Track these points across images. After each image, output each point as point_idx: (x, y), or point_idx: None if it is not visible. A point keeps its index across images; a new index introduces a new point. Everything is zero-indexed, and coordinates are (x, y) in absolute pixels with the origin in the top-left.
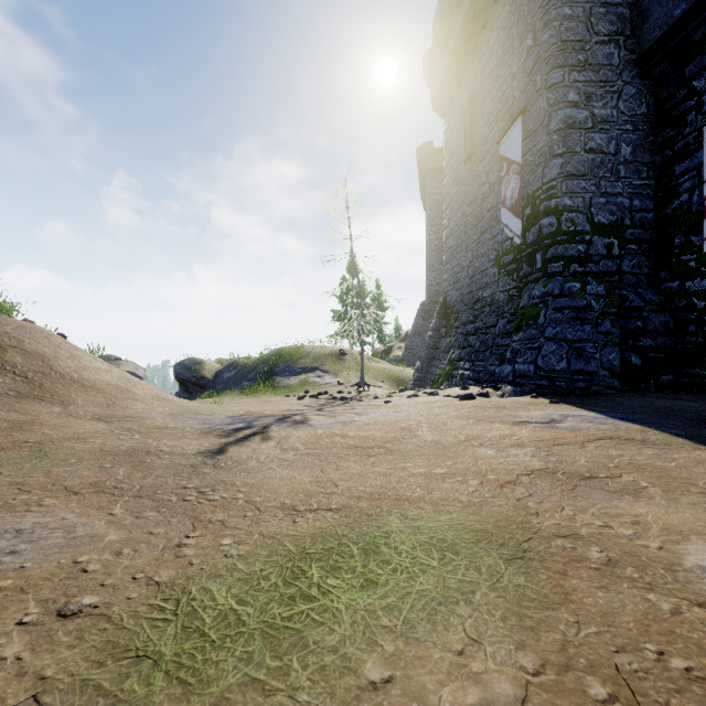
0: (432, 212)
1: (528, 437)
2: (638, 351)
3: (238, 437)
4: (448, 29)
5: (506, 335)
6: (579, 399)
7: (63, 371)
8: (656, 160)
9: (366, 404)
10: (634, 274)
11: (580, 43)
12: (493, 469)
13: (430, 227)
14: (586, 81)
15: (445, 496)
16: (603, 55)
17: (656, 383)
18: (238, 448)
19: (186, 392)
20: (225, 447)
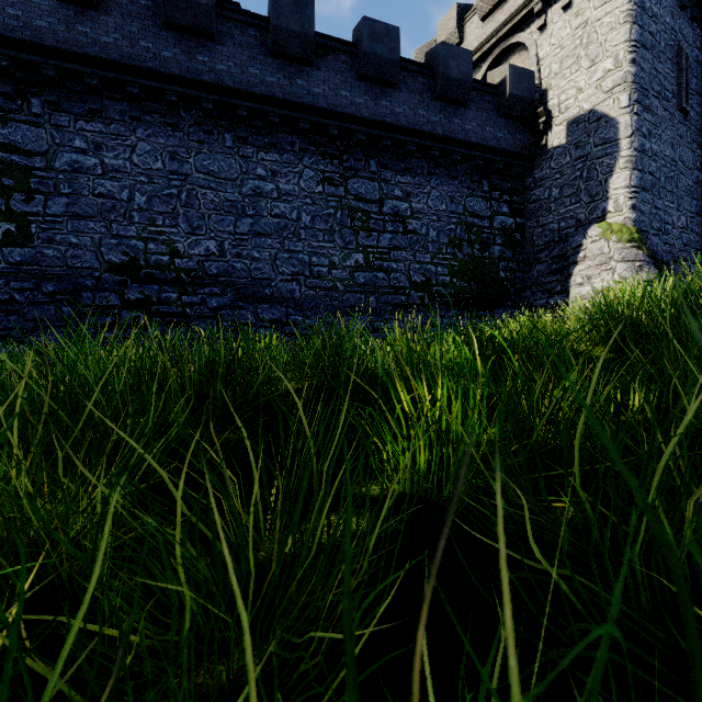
0: None
1: None
2: None
3: None
4: None
5: None
6: None
7: None
8: None
9: None
10: None
11: None
12: None
13: None
14: None
15: None
16: None
17: None
18: None
19: None
20: None
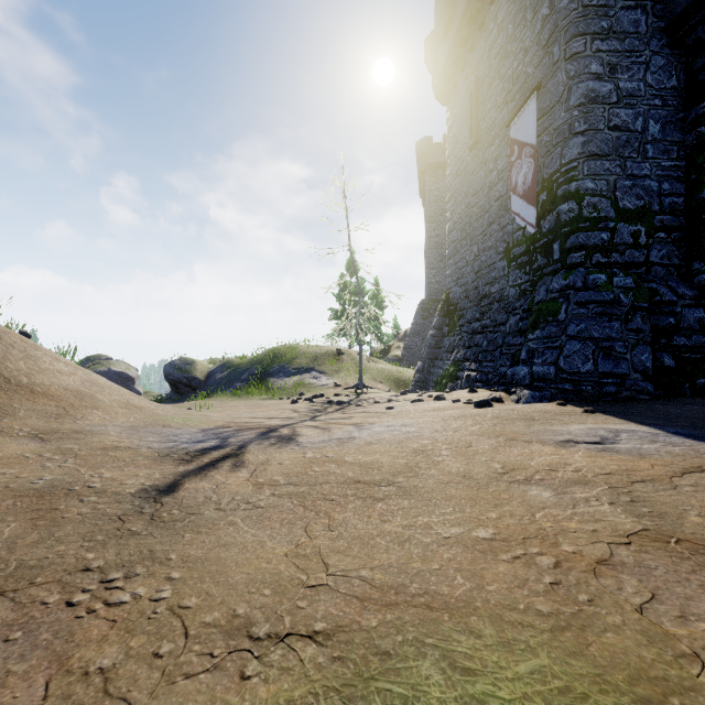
0: (432, 208)
1: (589, 467)
2: (670, 351)
3: (203, 462)
4: (452, 9)
5: (519, 334)
6: (615, 407)
7: (9, 374)
8: (688, 139)
9: (366, 410)
10: (663, 265)
11: (604, 8)
12: (564, 530)
13: (430, 224)
14: (610, 50)
15: (508, 599)
16: (629, 22)
17: (692, 387)
18: (197, 482)
19: (177, 393)
20: (180, 480)
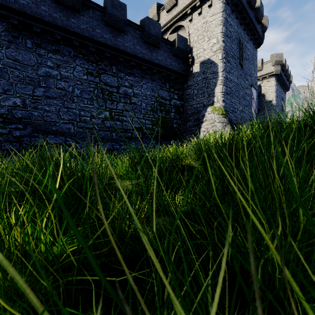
0: None
1: None
2: None
3: None
4: None
5: None
6: None
7: None
8: None
9: None
10: None
11: None
12: None
13: None
14: None
15: None
16: None
17: None
18: None
19: None
20: None
